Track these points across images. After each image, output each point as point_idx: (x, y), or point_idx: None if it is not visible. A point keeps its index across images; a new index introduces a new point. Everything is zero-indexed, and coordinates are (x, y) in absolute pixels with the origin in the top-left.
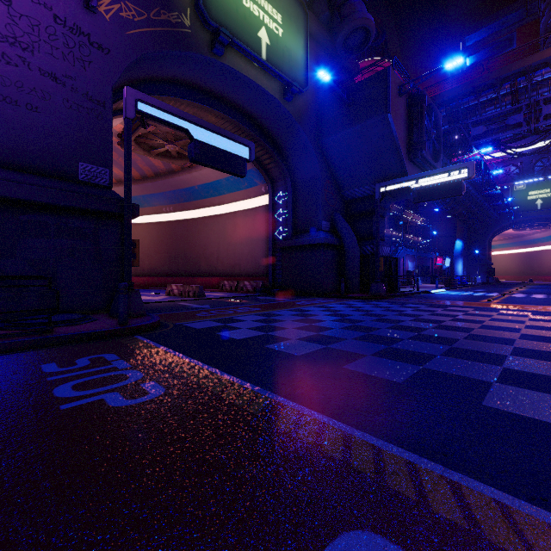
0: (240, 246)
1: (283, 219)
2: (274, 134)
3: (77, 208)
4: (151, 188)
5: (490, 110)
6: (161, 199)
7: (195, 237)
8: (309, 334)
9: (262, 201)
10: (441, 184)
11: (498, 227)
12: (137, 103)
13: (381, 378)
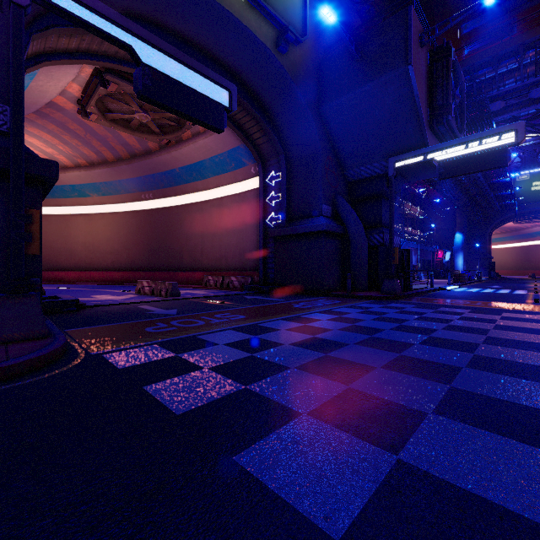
0: (227, 237)
1: (276, 203)
2: (265, 99)
3: None
4: (128, 171)
5: (509, 83)
6: (139, 184)
7: (176, 227)
8: (333, 390)
9: (251, 185)
10: (477, 153)
11: (500, 220)
12: None
13: None
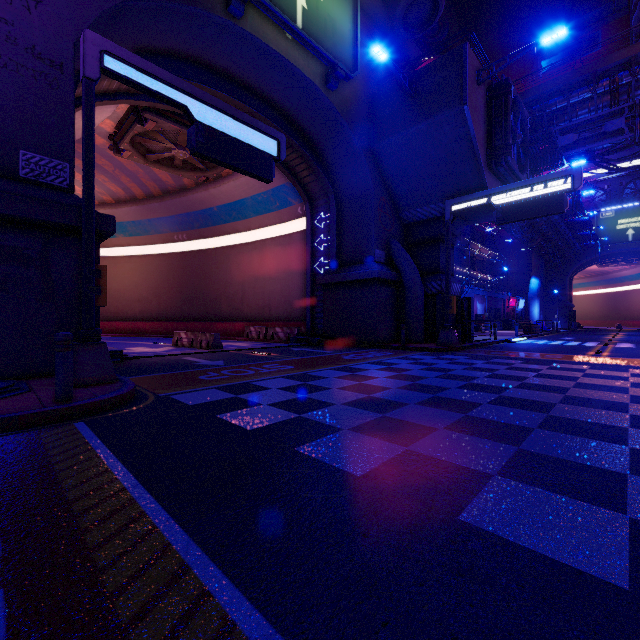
0: (270, 283)
1: (325, 247)
2: (313, 136)
3: (10, 217)
4: (159, 209)
5: (582, 114)
6: (171, 224)
7: (214, 271)
8: (370, 417)
9: (298, 226)
10: (535, 199)
11: (581, 263)
12: (103, 57)
13: (568, 567)
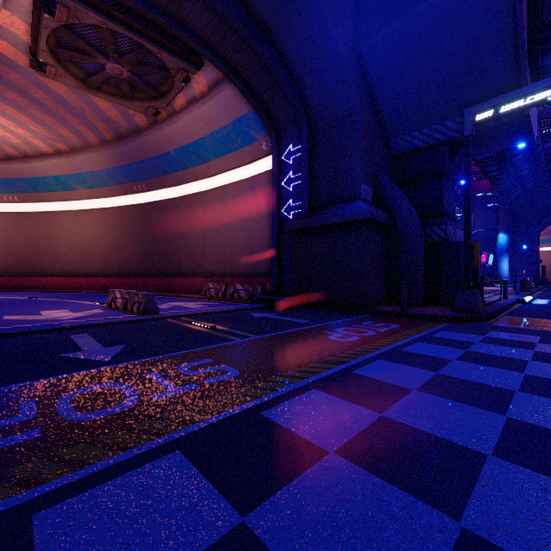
0: (232, 234)
1: (295, 187)
2: (279, 35)
3: None
4: (115, 157)
5: None
6: (130, 173)
7: (173, 223)
8: None
9: (262, 167)
10: None
11: (550, 217)
12: None
13: None
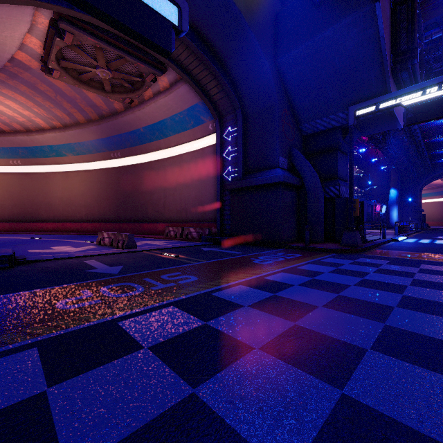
0: (186, 190)
1: (232, 157)
2: (221, 52)
3: None
4: (97, 132)
5: None
6: (108, 144)
7: (142, 182)
8: None
9: (209, 142)
10: None
11: (430, 177)
12: None
13: None
